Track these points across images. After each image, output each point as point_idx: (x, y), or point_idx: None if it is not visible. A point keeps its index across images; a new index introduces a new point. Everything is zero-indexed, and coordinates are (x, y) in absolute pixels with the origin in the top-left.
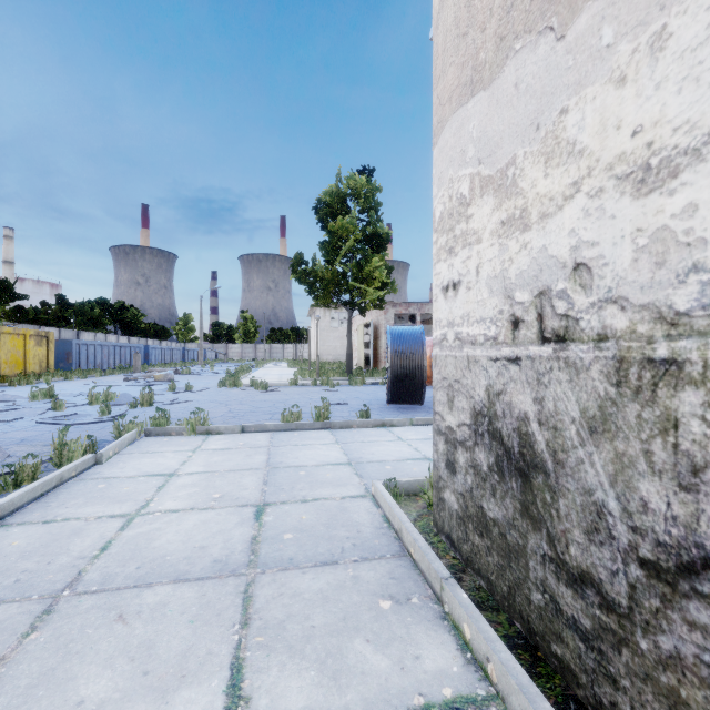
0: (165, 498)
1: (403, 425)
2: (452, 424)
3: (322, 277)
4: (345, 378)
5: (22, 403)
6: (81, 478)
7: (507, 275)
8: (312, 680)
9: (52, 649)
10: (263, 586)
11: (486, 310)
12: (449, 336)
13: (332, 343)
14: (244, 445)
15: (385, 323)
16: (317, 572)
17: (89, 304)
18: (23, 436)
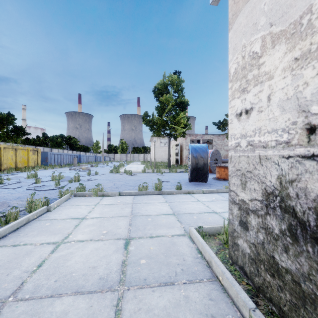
0: (78, 232)
1: (198, 193)
2: (244, 198)
3: (156, 123)
4: (167, 169)
5: (23, 179)
6: (39, 219)
7: (301, 95)
8: None
9: None
10: (128, 301)
11: (278, 123)
12: (242, 144)
13: (160, 153)
14: (120, 202)
15: (185, 144)
16: (162, 291)
17: (56, 137)
18: (19, 196)
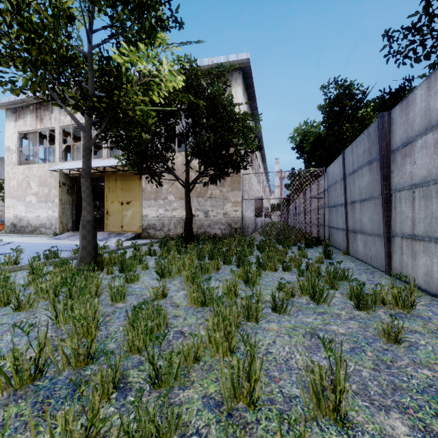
0: None
1: None
2: (8, 225)
3: None
4: None
5: None
6: None
7: (14, 213)
8: None
9: None
10: None
11: (12, 215)
12: (8, 217)
13: None
14: None
15: None
16: None
17: None
18: None
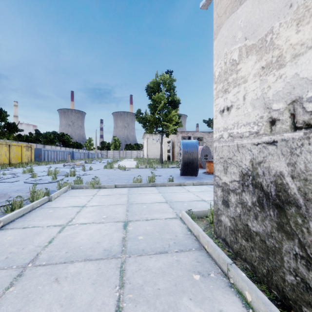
0: (80, 217)
1: (189, 185)
2: (226, 181)
3: (149, 120)
4: (159, 165)
5: (19, 174)
6: (42, 207)
7: (266, 96)
8: None
9: (20, 297)
10: (130, 264)
11: (250, 118)
12: (225, 135)
13: (153, 150)
14: (116, 193)
15: (177, 140)
16: (157, 257)
17: (48, 133)
18: (18, 188)
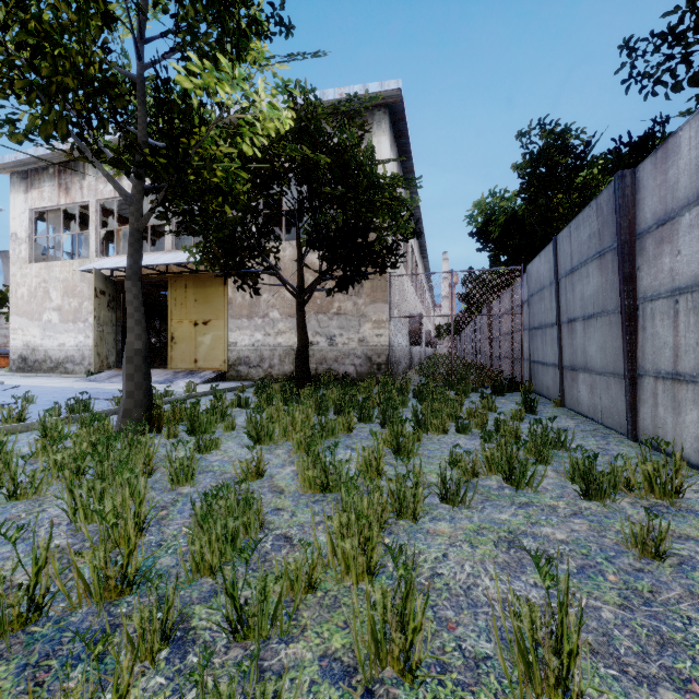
0: None
1: None
2: (15, 358)
3: None
4: None
5: None
6: None
7: (24, 340)
8: (1, 377)
9: None
10: None
11: (21, 343)
12: (14, 346)
13: None
14: None
15: None
16: None
17: None
18: None
